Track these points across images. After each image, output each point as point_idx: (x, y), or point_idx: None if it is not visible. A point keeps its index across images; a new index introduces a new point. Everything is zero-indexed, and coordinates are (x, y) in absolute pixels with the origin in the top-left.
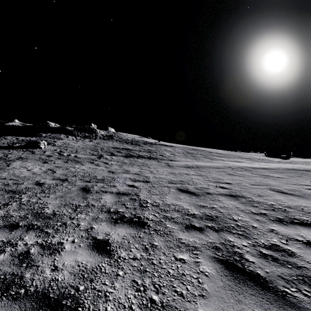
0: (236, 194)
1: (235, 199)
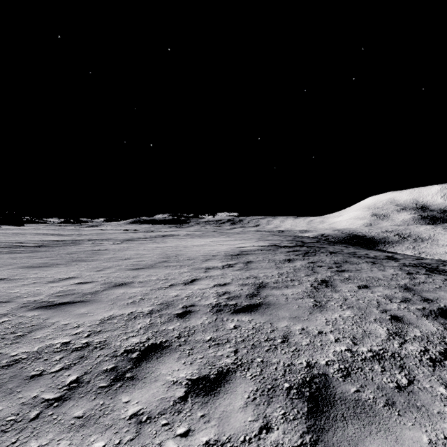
0: (2, 240)
1: (5, 240)
